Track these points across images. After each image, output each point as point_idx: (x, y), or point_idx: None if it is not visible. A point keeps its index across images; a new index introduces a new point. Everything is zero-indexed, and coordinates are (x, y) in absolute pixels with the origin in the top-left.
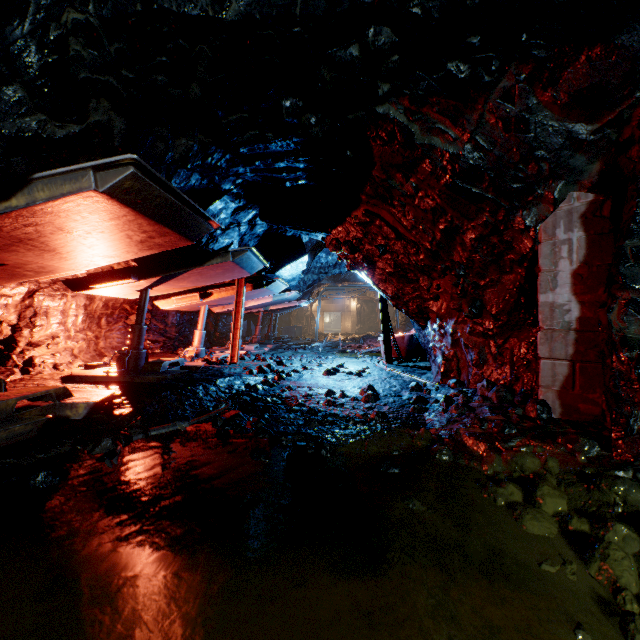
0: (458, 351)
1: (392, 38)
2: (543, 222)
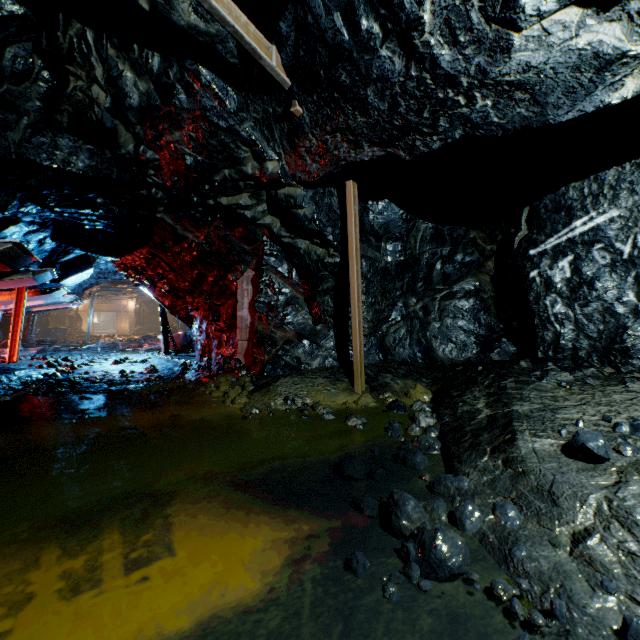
0: (210, 341)
1: (164, 196)
2: (239, 279)
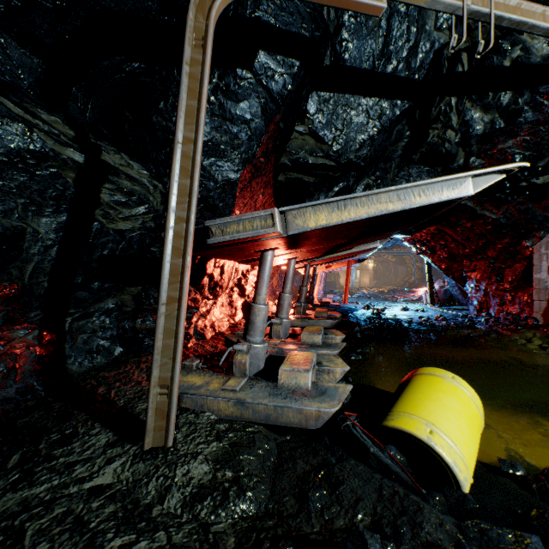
0: (487, 298)
1: None
2: (535, 245)
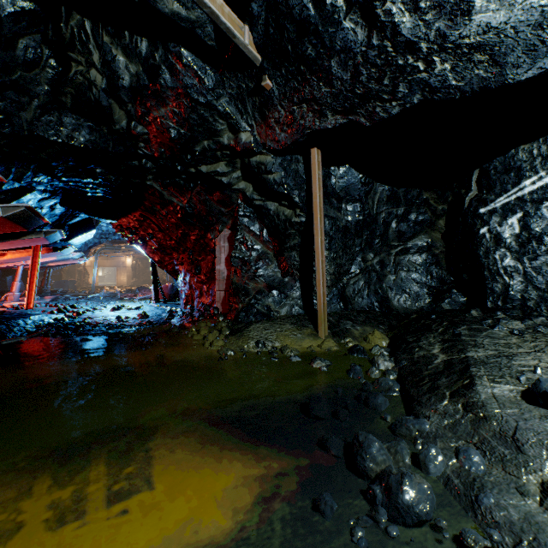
0: (193, 291)
1: (153, 166)
2: (217, 238)
